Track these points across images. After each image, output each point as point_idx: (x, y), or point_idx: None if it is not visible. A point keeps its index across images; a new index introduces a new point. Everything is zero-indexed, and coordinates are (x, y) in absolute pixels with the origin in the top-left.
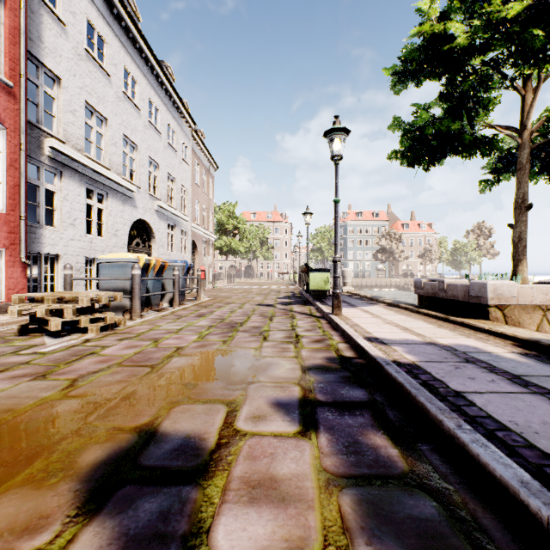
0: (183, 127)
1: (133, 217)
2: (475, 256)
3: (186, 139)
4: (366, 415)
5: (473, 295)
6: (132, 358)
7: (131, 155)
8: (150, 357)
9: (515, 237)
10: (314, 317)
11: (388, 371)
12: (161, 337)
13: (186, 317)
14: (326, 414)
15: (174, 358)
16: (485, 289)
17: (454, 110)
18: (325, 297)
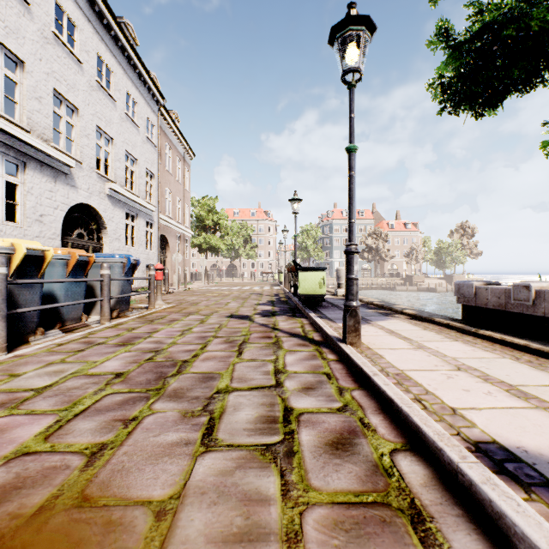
0: (148, 100)
1: (71, 200)
2: (460, 256)
3: (152, 115)
4: None
5: None
6: None
7: (69, 119)
8: None
9: None
10: (312, 344)
11: None
12: None
13: (96, 347)
14: None
15: None
16: None
17: (545, 1)
18: (319, 304)
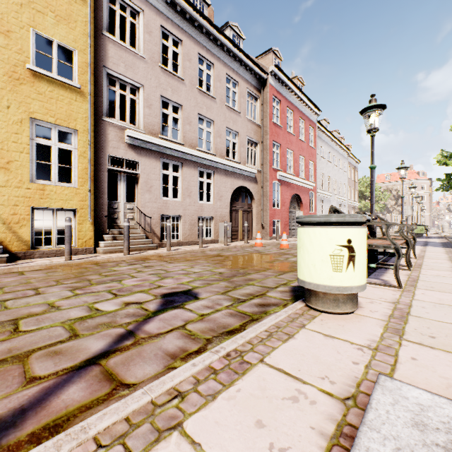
0: (344, 155)
1: (329, 205)
2: None
3: (345, 160)
4: None
5: None
6: None
7: (328, 181)
8: None
9: None
10: None
11: None
12: None
13: None
14: None
15: None
16: None
17: None
18: (420, 236)
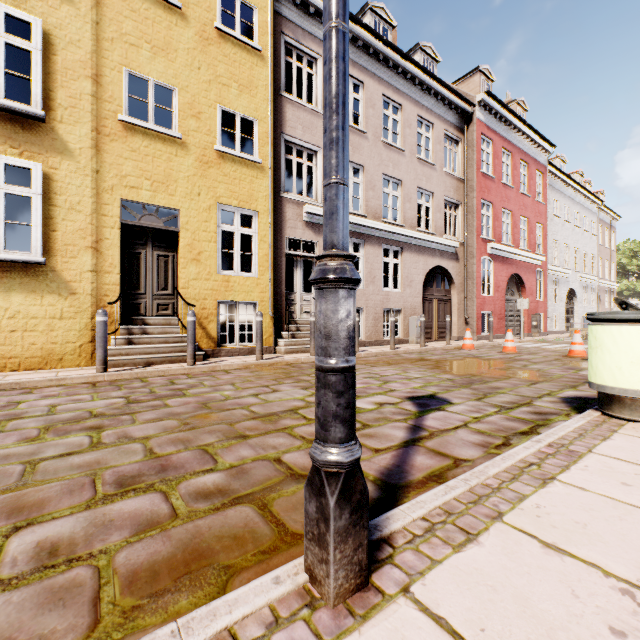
0: (592, 210)
1: (567, 288)
2: None
3: (593, 217)
4: None
5: None
6: None
7: (565, 252)
8: None
9: None
10: None
11: None
12: None
13: None
14: None
15: None
16: None
17: None
18: None
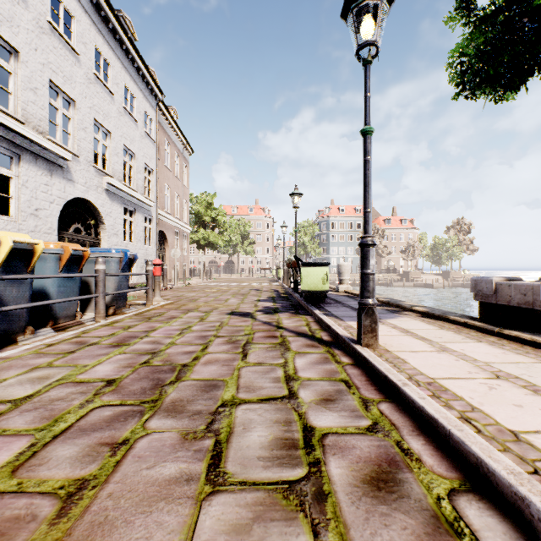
0: (146, 95)
1: (67, 194)
2: (457, 252)
3: (150, 110)
4: None
5: None
6: None
7: (65, 111)
8: None
9: None
10: (322, 344)
11: None
12: None
13: (88, 348)
14: None
15: None
16: None
17: None
18: (323, 301)
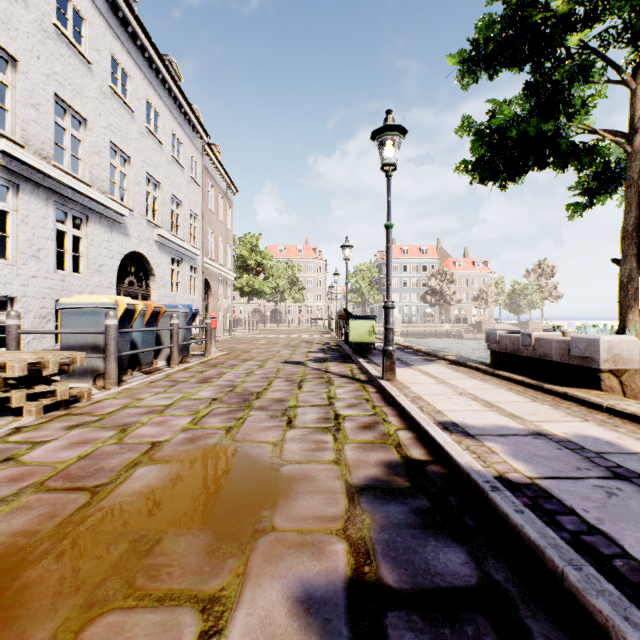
0: (192, 138)
1: (124, 249)
2: (537, 299)
3: (196, 154)
4: (489, 639)
5: (577, 354)
6: (69, 470)
7: (122, 168)
8: (100, 468)
9: (623, 276)
10: (359, 382)
11: (499, 506)
12: (136, 421)
13: (183, 383)
14: (407, 639)
15: (138, 469)
16: (595, 347)
17: (543, 106)
18: (369, 352)
